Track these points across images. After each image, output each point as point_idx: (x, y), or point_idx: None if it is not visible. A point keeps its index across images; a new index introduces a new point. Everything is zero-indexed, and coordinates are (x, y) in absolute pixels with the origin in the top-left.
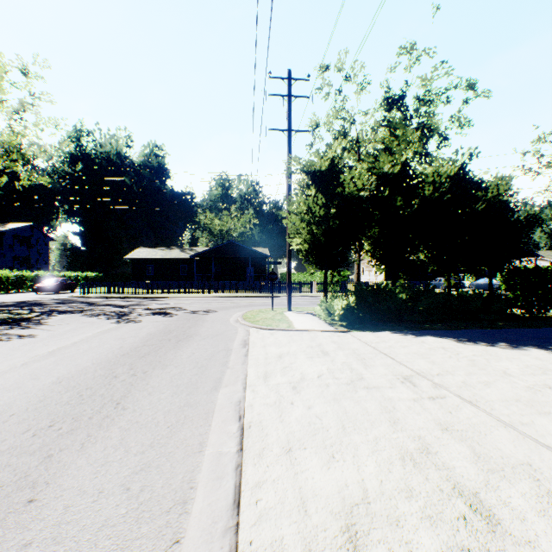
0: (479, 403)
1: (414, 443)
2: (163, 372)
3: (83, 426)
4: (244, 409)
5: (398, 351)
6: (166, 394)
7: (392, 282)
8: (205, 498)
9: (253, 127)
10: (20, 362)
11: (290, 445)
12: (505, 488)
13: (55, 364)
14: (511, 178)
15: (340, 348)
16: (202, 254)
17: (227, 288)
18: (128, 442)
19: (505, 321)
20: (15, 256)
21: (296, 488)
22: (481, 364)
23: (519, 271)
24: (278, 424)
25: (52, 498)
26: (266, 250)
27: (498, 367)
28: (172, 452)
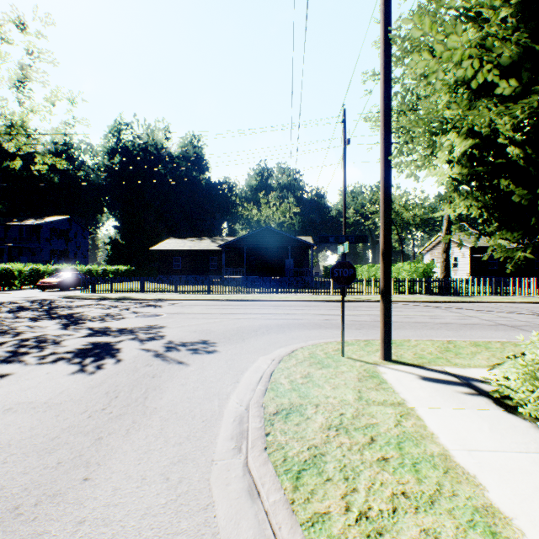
0: None
1: None
2: None
3: None
4: None
5: None
6: None
7: None
8: None
9: None
10: None
11: None
12: None
13: None
14: None
15: None
16: (232, 244)
17: (261, 285)
18: None
19: None
20: (52, 250)
21: None
22: None
23: None
24: None
25: None
26: (308, 239)
27: None
28: None
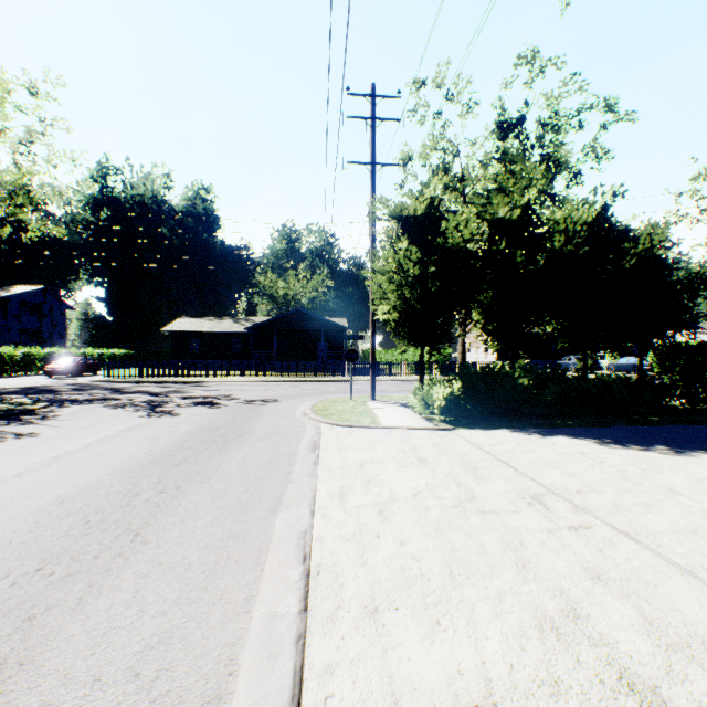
0: (639, 535)
1: (554, 601)
2: (202, 487)
3: (84, 570)
4: (311, 544)
5: (520, 457)
6: (203, 521)
7: (510, 363)
8: (250, 691)
9: (326, 160)
10: (12, 472)
11: (375, 603)
12: (698, 678)
13: (58, 475)
14: (669, 224)
15: (442, 454)
16: (261, 326)
17: (293, 370)
18: (145, 597)
19: (661, 415)
20: (22, 329)
21: (384, 676)
22: (636, 477)
23: (679, 348)
24: (358, 569)
25: (23, 691)
26: (343, 321)
27: (660, 482)
28: (206, 613)
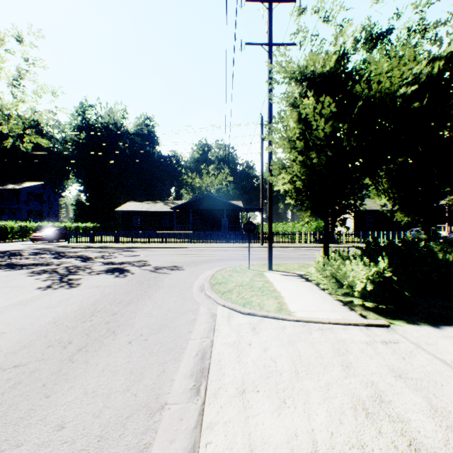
0: None
1: None
2: None
3: None
4: None
5: None
6: None
7: (424, 235)
8: None
9: (225, 57)
10: None
11: None
12: None
13: None
14: None
15: (448, 423)
16: (181, 207)
17: (203, 238)
18: None
19: None
20: (29, 210)
21: None
22: None
23: None
24: None
25: None
26: (239, 203)
27: None
28: None
